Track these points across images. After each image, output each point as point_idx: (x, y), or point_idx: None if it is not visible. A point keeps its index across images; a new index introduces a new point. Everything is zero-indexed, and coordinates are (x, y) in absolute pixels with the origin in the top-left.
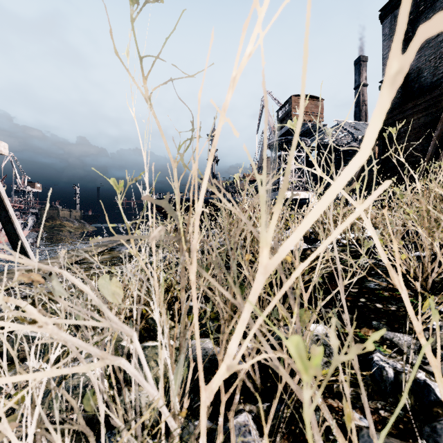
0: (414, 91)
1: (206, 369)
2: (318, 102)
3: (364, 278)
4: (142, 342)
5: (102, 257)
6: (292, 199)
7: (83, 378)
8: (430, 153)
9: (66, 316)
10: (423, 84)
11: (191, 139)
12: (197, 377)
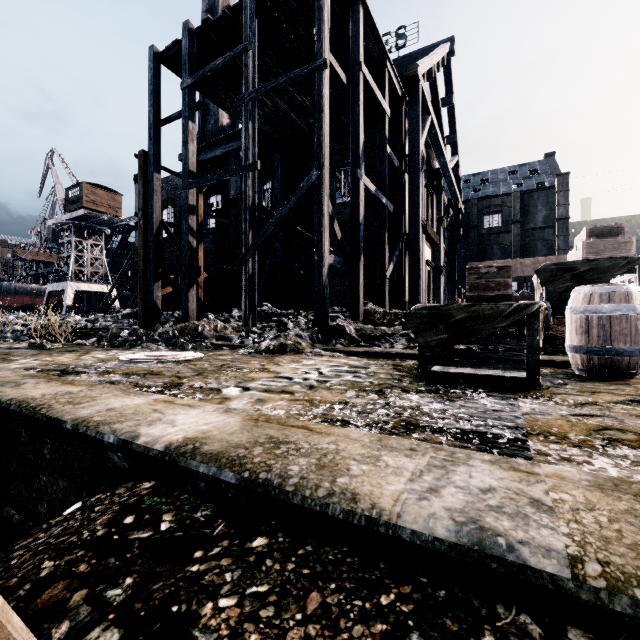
0: None
1: None
2: (117, 196)
3: None
4: None
5: None
6: (91, 291)
7: None
8: None
9: None
10: None
11: None
12: None
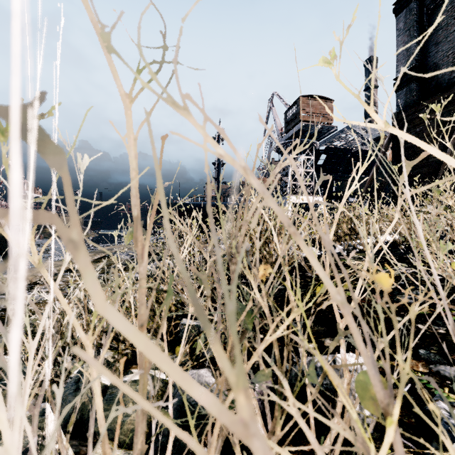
0: (431, 88)
1: (201, 417)
2: (328, 103)
3: (394, 290)
4: (126, 369)
5: (98, 265)
6: (300, 204)
7: (23, 439)
8: (450, 153)
9: (43, 334)
10: (441, 81)
11: (161, 63)
12: (188, 429)
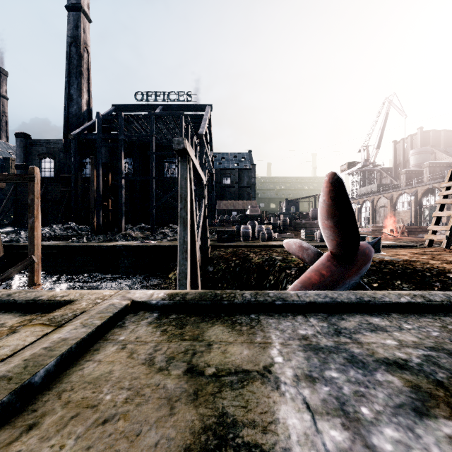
0: None
1: None
2: None
3: (9, 233)
4: None
5: None
6: None
7: None
8: None
9: None
10: None
11: None
12: None
